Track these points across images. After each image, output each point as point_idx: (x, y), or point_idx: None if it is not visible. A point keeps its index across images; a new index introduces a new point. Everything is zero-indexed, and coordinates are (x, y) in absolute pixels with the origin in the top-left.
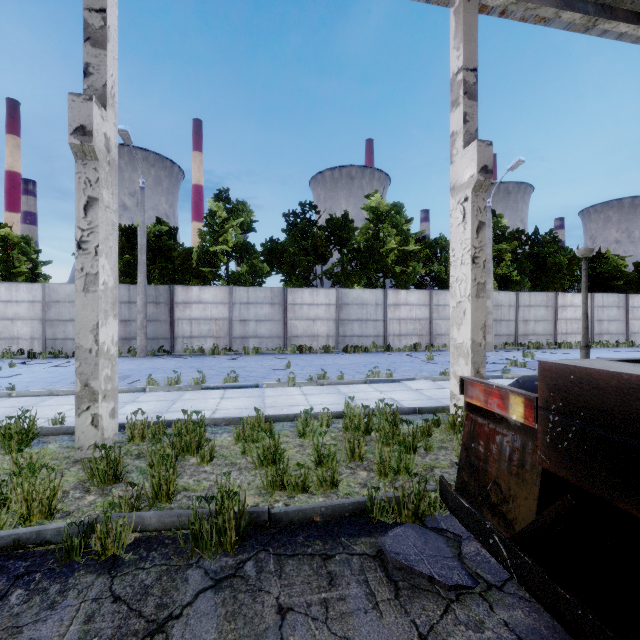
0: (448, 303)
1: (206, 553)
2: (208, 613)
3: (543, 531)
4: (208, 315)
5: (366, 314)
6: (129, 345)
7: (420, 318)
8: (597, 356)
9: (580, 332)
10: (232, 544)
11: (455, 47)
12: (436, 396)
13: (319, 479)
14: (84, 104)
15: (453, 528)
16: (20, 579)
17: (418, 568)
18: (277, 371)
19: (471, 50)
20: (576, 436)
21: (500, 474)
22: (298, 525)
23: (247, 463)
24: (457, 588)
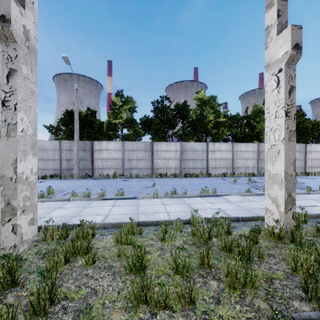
0: (243, 150)
1: None
2: None
3: None
4: (111, 157)
5: (196, 156)
6: (70, 172)
7: (227, 158)
8: None
9: (319, 166)
10: None
11: None
12: (247, 207)
13: (178, 295)
14: None
15: None
16: None
17: None
18: (147, 188)
19: None
20: None
21: None
22: None
23: (120, 266)
24: None
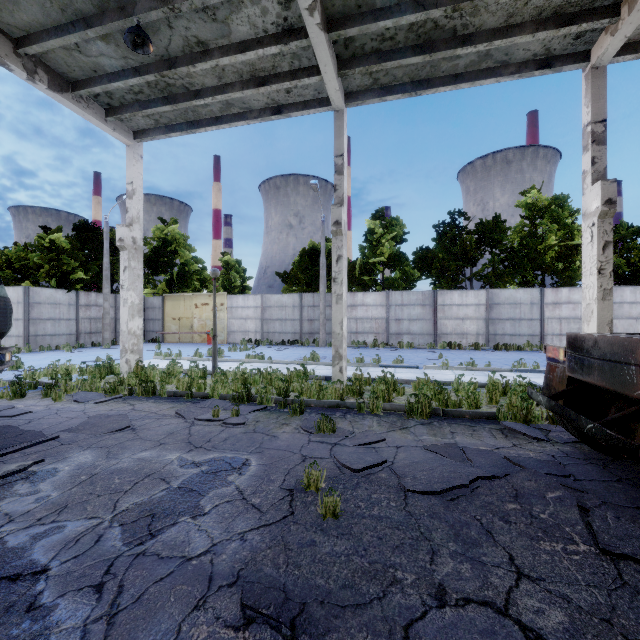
0: (626, 300)
1: (415, 417)
2: (422, 428)
3: (559, 394)
4: (369, 315)
5: (519, 313)
6: (313, 338)
7: None
8: None
9: None
10: (427, 414)
11: (585, 105)
12: None
13: (468, 404)
14: (338, 209)
15: (547, 428)
16: (346, 413)
17: (518, 430)
18: (431, 360)
19: (599, 106)
20: (573, 359)
21: (556, 384)
22: (457, 418)
23: None
24: (538, 439)
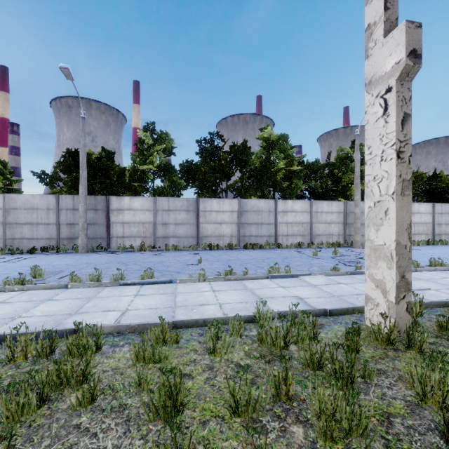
0: (324, 210)
1: None
2: None
3: None
4: (137, 219)
5: (261, 219)
6: (73, 243)
7: (303, 222)
8: (445, 252)
9: (424, 233)
10: None
11: None
12: (336, 293)
13: None
14: None
15: None
16: None
17: None
18: (190, 266)
19: None
20: None
21: None
22: None
23: (140, 406)
24: None
